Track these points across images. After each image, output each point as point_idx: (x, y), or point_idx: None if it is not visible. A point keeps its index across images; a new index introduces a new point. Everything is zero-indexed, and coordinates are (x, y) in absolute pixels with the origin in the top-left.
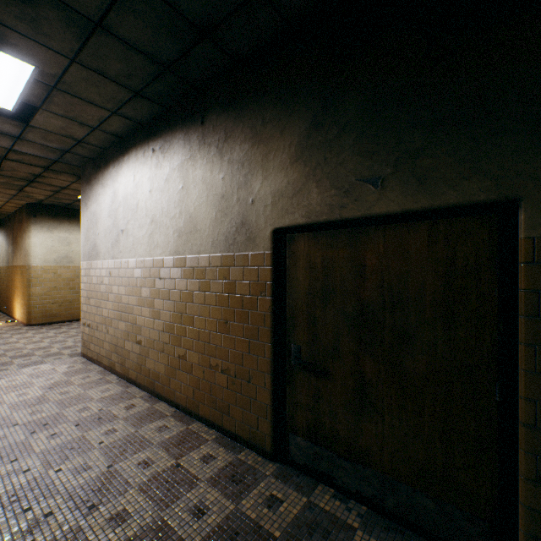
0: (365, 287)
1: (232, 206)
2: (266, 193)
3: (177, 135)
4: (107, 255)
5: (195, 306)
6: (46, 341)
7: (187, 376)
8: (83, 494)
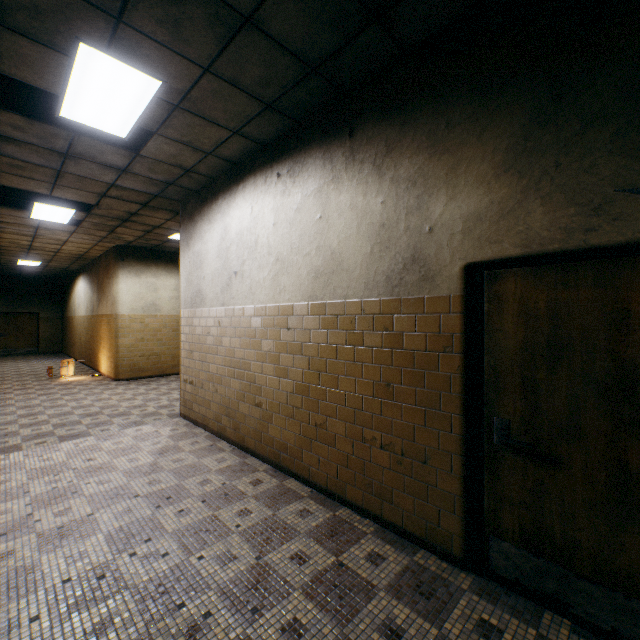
0: (629, 343)
1: (396, 237)
2: (453, 218)
3: (313, 154)
4: (215, 302)
5: (340, 363)
6: (138, 398)
7: (327, 449)
8: (238, 592)
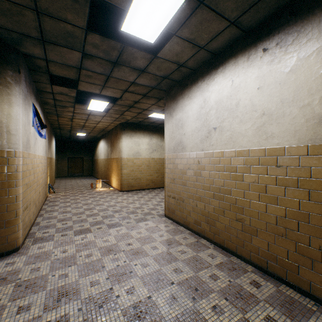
0: None
1: None
2: None
3: (316, 19)
4: (195, 148)
5: None
6: (136, 202)
7: None
8: None
